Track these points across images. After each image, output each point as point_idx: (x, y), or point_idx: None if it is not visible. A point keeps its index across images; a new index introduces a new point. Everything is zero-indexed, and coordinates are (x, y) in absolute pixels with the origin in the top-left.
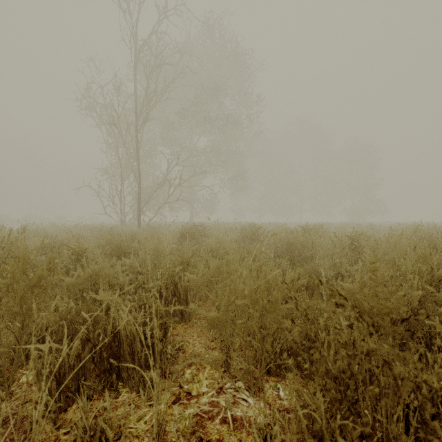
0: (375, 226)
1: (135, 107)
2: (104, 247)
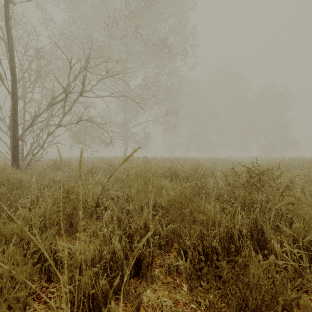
0: None
1: None
2: None
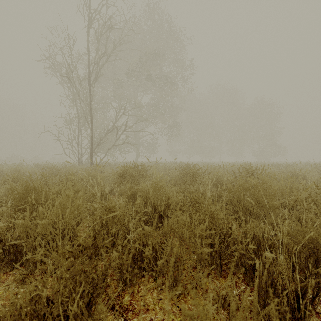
0: (305, 165)
1: (88, 65)
2: (17, 194)
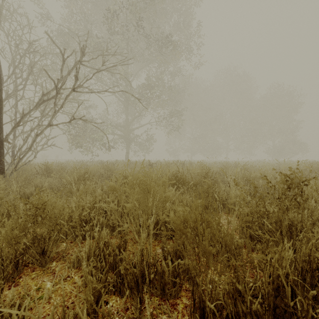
0: None
1: None
2: None
